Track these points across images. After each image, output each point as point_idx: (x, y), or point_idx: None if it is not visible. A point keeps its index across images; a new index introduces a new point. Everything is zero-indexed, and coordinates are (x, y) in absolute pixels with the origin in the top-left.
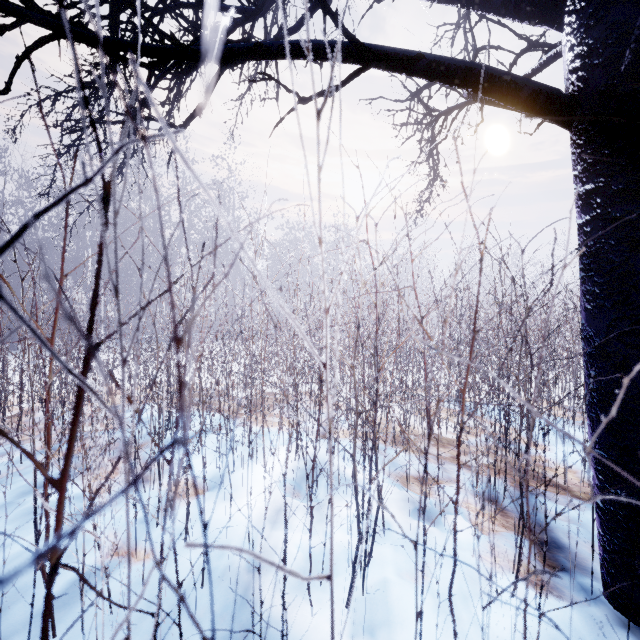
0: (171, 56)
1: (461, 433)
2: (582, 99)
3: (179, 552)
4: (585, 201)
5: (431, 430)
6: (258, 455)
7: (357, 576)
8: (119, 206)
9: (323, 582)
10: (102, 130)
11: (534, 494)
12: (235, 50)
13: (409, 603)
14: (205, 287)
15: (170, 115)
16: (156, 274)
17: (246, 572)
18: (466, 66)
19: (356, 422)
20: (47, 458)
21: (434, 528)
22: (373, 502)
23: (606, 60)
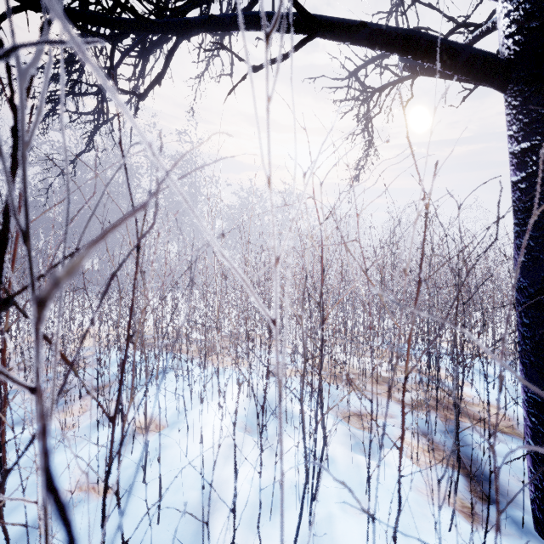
0: (132, 28)
1: (406, 381)
2: (518, 62)
3: (138, 488)
4: (520, 159)
5: (390, 391)
6: (214, 393)
7: (304, 511)
8: (31, 136)
9: (272, 517)
10: (74, 102)
11: (471, 436)
12: (191, 22)
13: (353, 539)
14: (145, 236)
15: (136, 89)
16: (88, 220)
17: (200, 508)
18: (406, 33)
19: (303, 368)
20: (4, 406)
21: (374, 462)
22: (317, 437)
23: (543, 23)
